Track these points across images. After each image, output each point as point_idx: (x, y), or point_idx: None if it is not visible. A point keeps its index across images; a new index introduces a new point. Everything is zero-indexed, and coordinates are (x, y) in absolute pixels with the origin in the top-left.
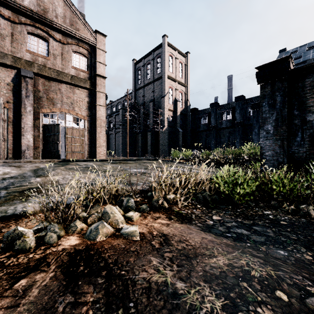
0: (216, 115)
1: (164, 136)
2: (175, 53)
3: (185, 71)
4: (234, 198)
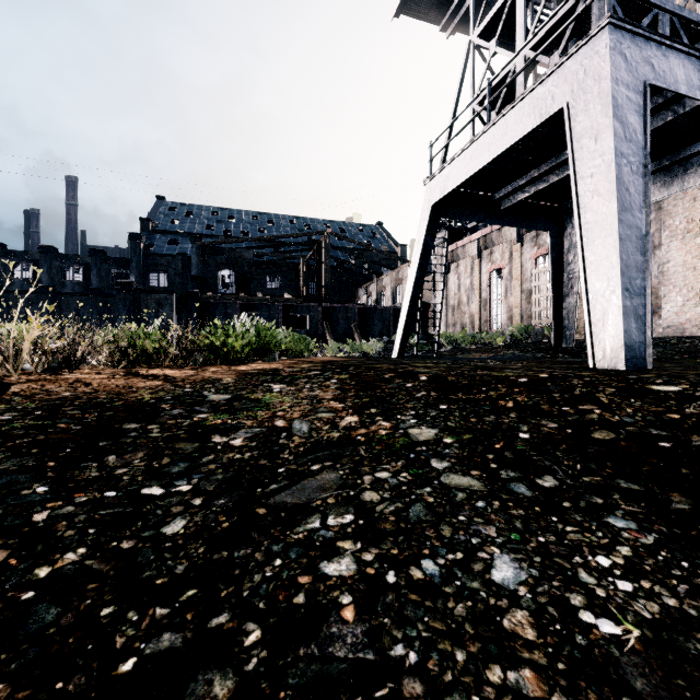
0: (53, 269)
1: None
2: None
3: None
4: None
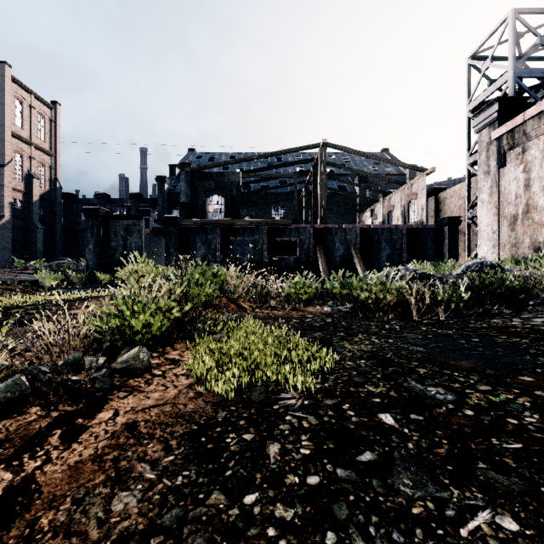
0: None
1: (4, 233)
2: (29, 97)
3: (51, 131)
4: (47, 284)
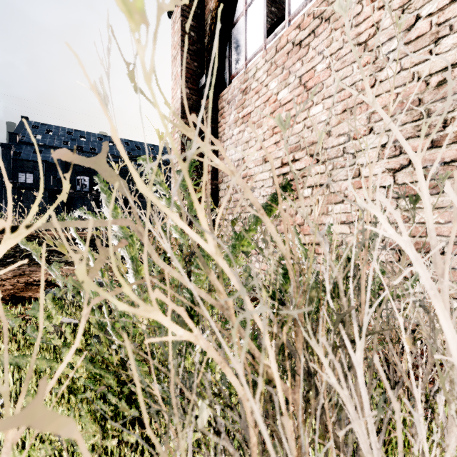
0: None
1: None
2: None
3: None
4: None
